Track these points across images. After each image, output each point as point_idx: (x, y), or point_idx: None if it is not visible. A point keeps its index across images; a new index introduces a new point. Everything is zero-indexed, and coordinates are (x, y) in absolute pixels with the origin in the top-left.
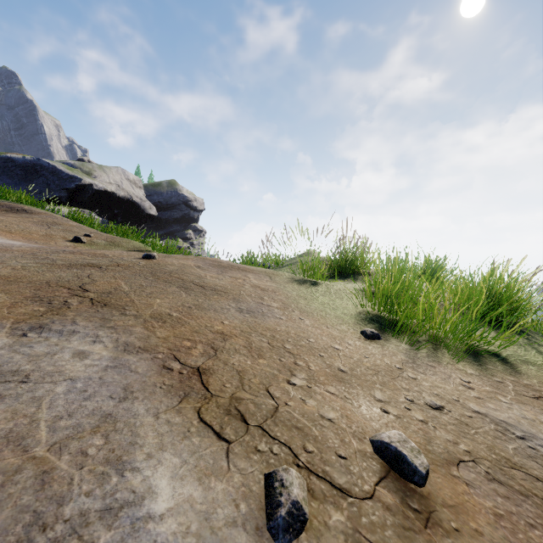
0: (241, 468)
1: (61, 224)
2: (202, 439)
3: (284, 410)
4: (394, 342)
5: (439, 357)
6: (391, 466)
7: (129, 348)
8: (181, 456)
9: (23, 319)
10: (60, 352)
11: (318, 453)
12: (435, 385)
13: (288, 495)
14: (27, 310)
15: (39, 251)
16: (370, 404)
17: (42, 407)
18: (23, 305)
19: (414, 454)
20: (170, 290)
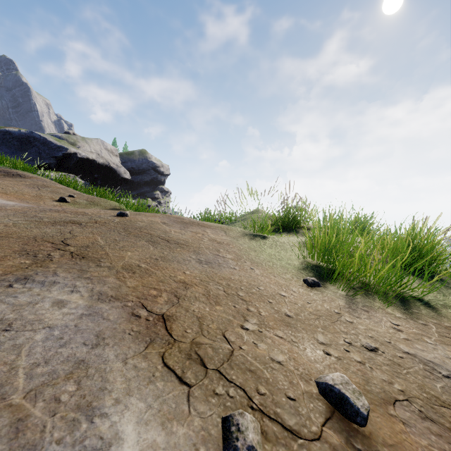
0: (200, 412)
1: (49, 186)
2: (165, 384)
3: (239, 353)
4: (332, 289)
5: (371, 302)
6: (335, 406)
7: (102, 297)
8: (147, 401)
9: (10, 271)
10: (41, 301)
11: (270, 395)
12: (369, 328)
13: (244, 439)
14: (15, 262)
15: (29, 210)
16: (314, 346)
17: (22, 355)
18: (11, 258)
19: (356, 396)
20: (140, 244)
